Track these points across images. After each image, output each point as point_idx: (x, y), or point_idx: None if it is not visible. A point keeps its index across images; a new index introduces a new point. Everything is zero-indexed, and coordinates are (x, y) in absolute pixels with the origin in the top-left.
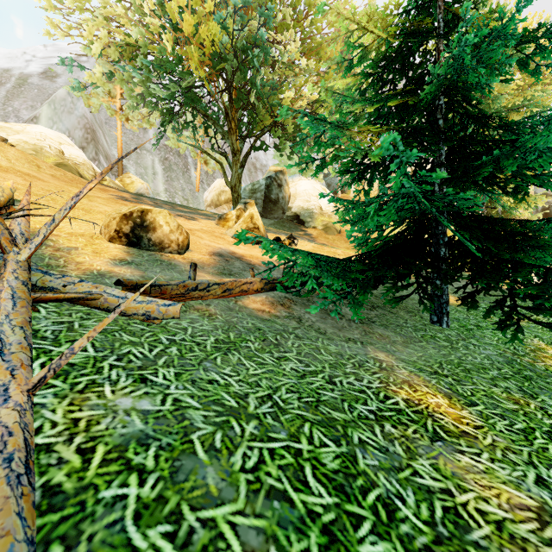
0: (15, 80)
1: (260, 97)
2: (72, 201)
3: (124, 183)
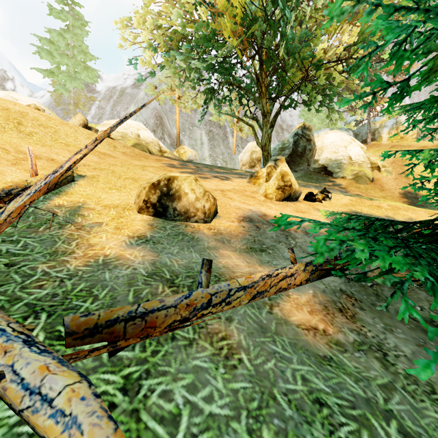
0: (118, 93)
1: (290, 55)
2: (44, 181)
3: (179, 153)
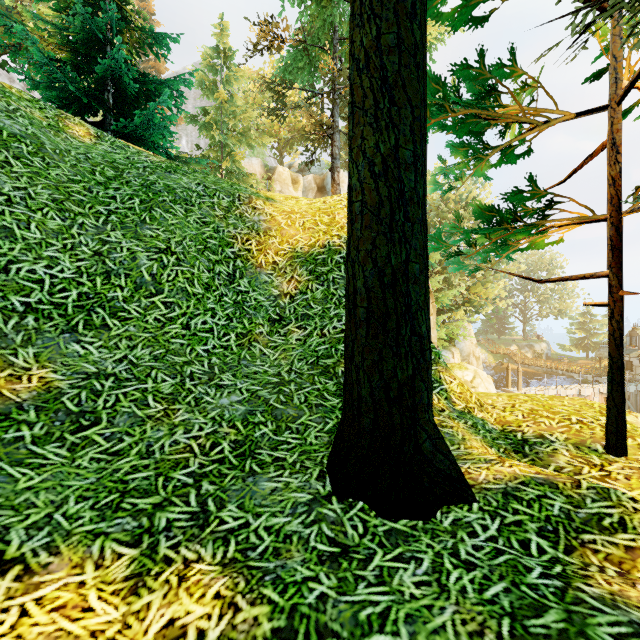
0: None
1: None
2: None
3: None
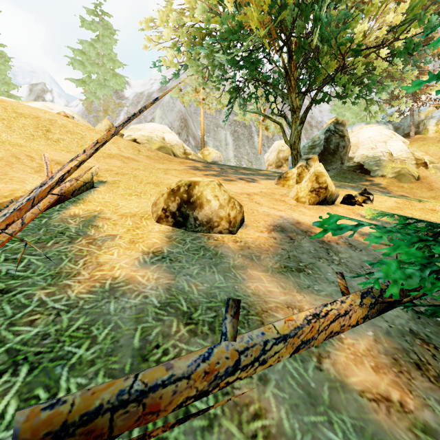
0: (145, 98)
1: (323, 42)
2: (28, 196)
3: (204, 155)
